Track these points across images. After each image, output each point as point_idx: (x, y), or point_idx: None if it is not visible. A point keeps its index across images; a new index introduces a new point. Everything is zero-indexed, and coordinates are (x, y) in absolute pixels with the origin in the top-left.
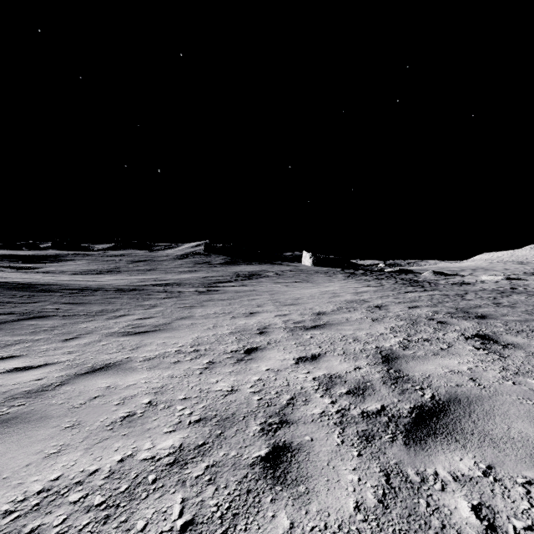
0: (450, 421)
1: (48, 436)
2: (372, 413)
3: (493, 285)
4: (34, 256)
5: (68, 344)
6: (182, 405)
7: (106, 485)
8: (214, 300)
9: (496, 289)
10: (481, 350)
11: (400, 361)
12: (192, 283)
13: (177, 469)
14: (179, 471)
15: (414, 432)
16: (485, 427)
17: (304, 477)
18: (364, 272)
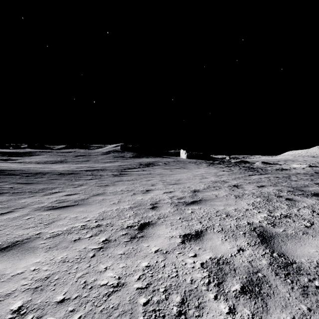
0: None
1: None
2: None
3: (302, 170)
4: (15, 152)
5: (0, 218)
6: (53, 316)
7: None
8: (123, 181)
9: (306, 173)
10: None
11: (278, 241)
12: (111, 169)
13: None
14: None
15: None
16: None
17: None
18: (218, 162)
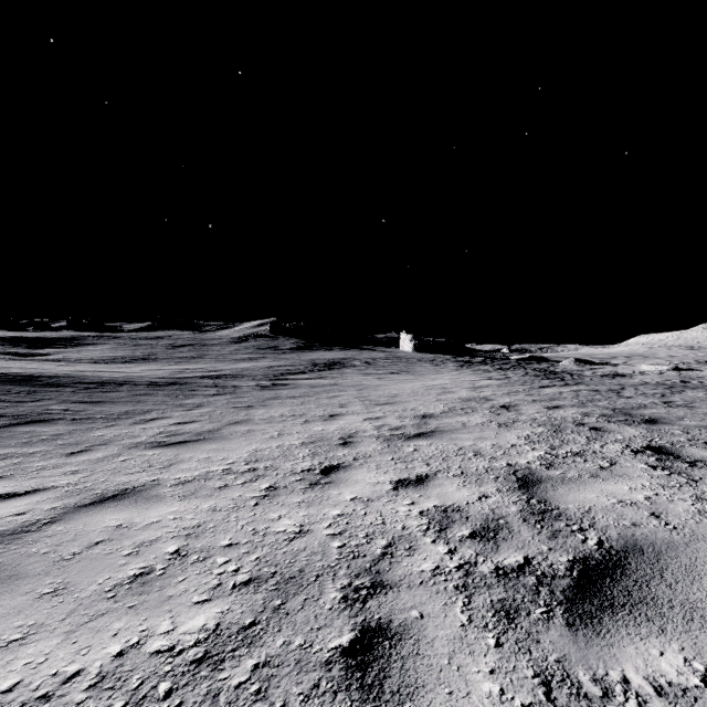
0: (632, 585)
1: (14, 610)
2: (511, 570)
3: (657, 378)
4: (43, 339)
5: (74, 459)
6: (225, 557)
7: (88, 701)
8: (282, 398)
9: (662, 383)
10: (659, 469)
11: (545, 486)
12: (252, 374)
13: (207, 670)
14: (211, 674)
15: (579, 603)
16: (689, 595)
17: (411, 687)
18: (482, 360)
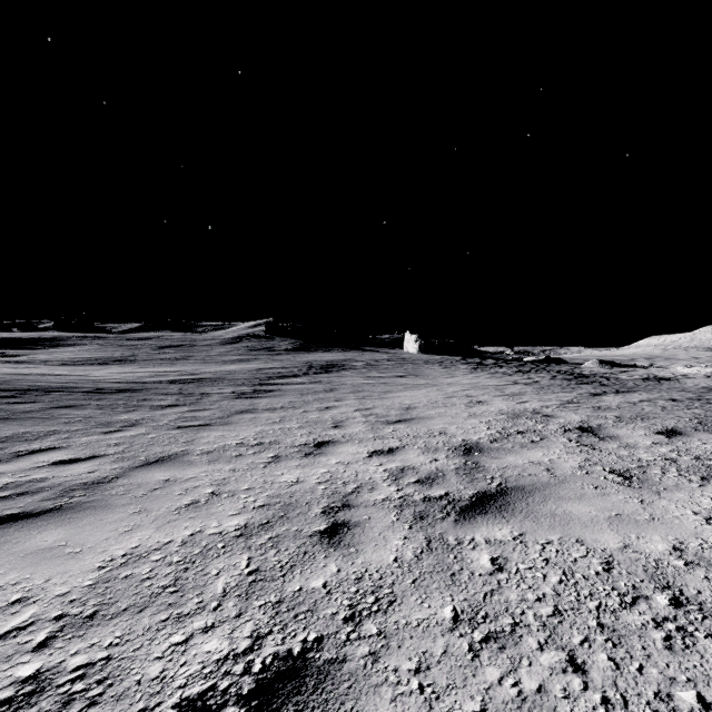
0: None
1: None
2: None
3: (710, 382)
4: (20, 339)
5: None
6: None
7: None
8: (257, 411)
9: None
10: None
11: None
12: (235, 378)
13: None
14: None
15: None
16: None
17: None
18: (495, 362)
